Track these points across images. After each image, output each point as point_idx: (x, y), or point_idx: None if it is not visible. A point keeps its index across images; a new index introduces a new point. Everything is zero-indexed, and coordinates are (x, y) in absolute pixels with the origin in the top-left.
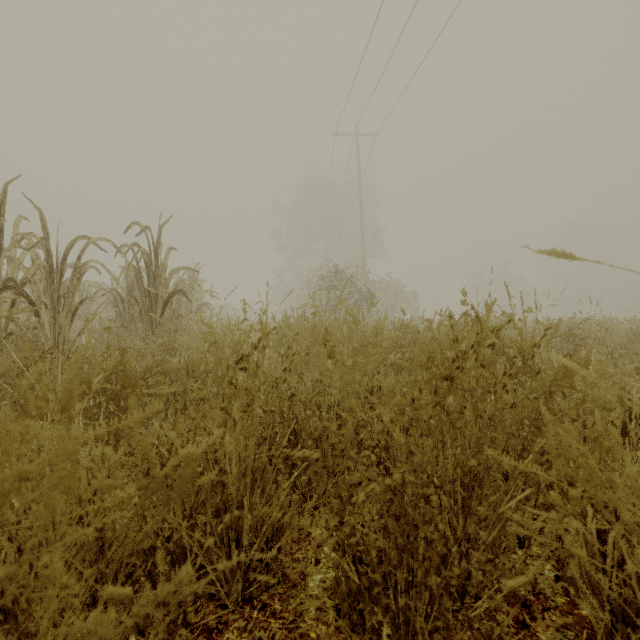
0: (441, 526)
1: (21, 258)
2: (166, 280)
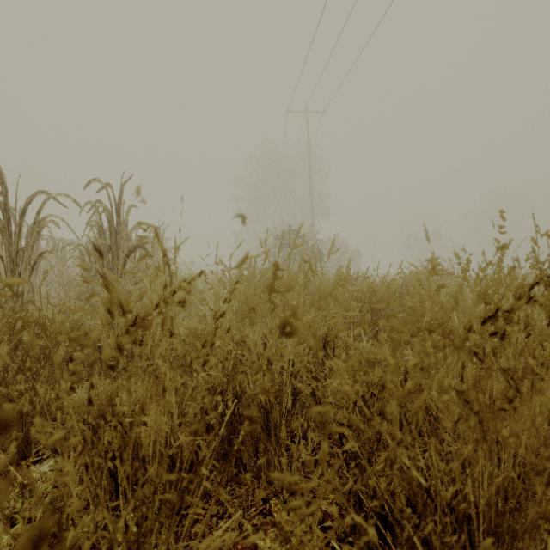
0: None
1: None
2: (127, 235)
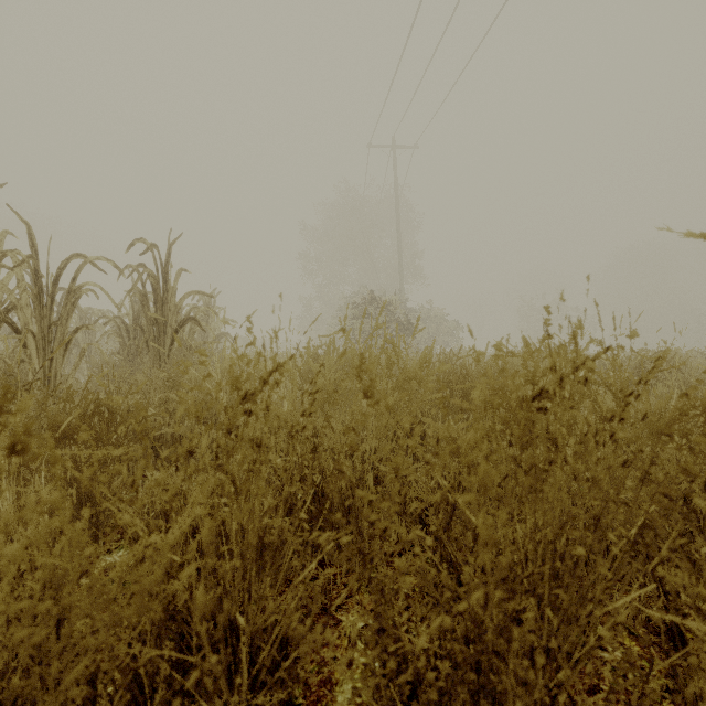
0: (538, 658)
1: (6, 280)
2: (176, 306)
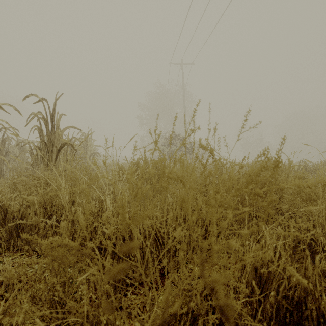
0: None
1: None
2: (59, 135)
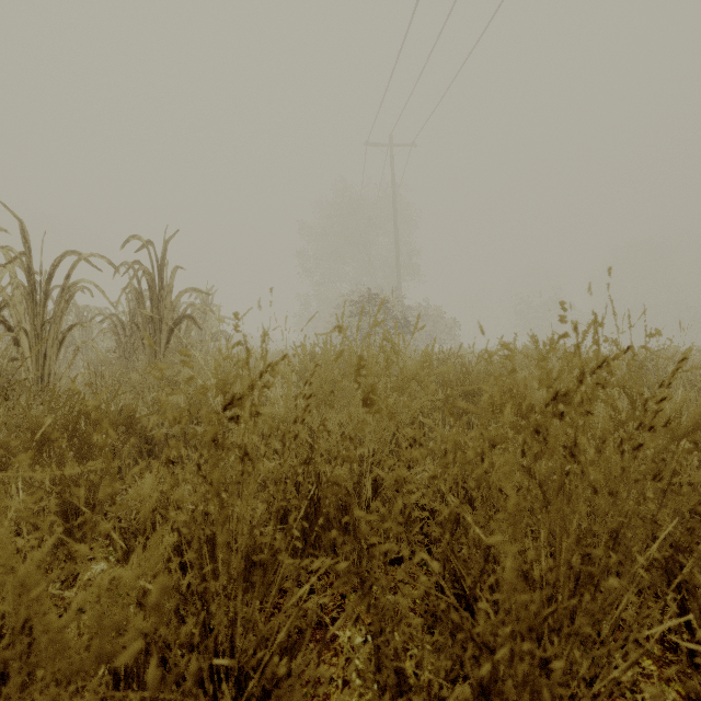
0: None
1: None
2: (172, 304)
